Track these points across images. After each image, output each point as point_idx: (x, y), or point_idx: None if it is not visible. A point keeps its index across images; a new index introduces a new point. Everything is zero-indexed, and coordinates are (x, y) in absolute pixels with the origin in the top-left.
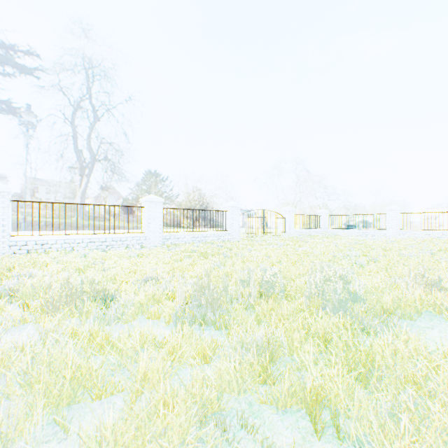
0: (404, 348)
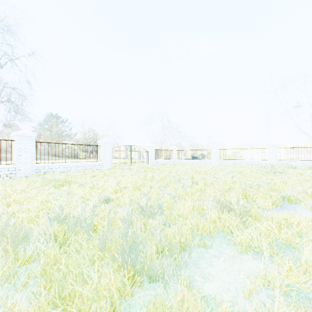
0: (180, 308)
